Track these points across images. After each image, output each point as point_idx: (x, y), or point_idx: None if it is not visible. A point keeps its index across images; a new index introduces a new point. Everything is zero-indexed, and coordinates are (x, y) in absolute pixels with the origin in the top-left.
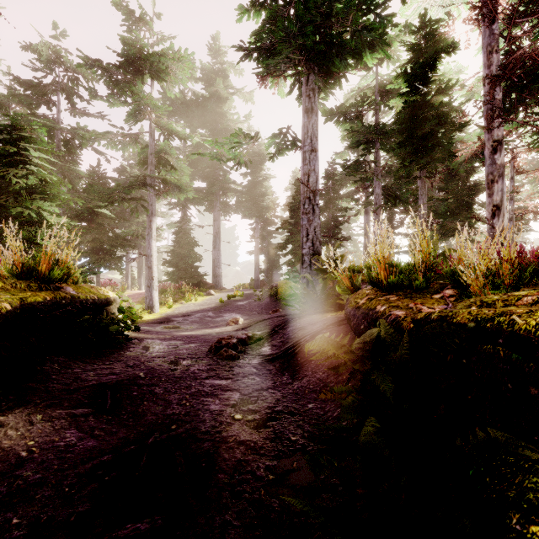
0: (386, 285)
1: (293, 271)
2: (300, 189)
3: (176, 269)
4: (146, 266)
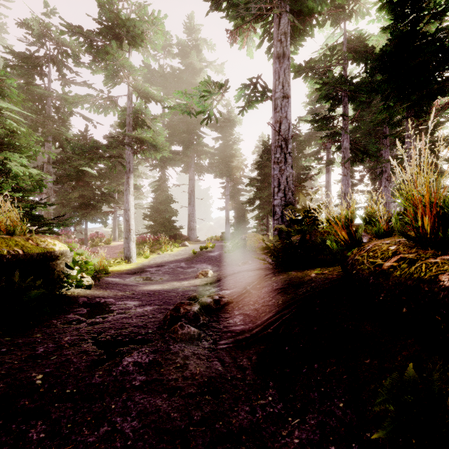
0: (438, 238)
1: (260, 225)
2: (267, 149)
3: (155, 223)
4: (124, 219)
